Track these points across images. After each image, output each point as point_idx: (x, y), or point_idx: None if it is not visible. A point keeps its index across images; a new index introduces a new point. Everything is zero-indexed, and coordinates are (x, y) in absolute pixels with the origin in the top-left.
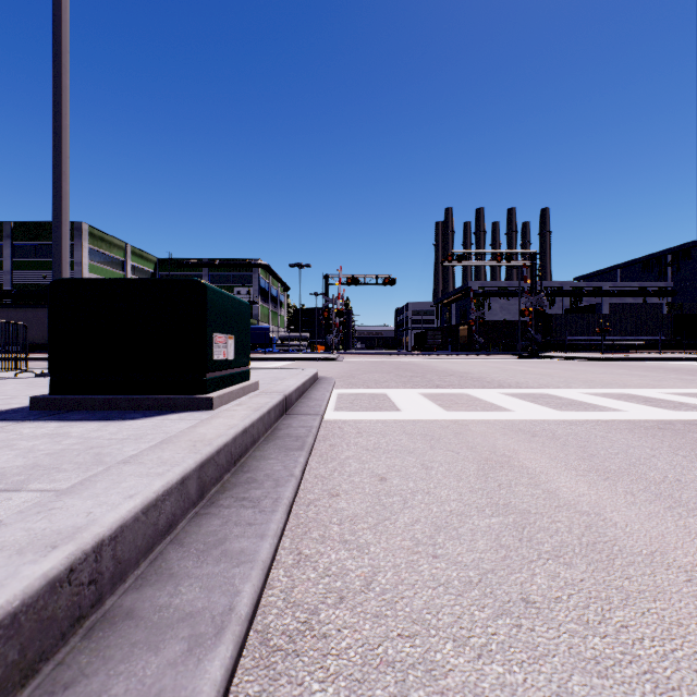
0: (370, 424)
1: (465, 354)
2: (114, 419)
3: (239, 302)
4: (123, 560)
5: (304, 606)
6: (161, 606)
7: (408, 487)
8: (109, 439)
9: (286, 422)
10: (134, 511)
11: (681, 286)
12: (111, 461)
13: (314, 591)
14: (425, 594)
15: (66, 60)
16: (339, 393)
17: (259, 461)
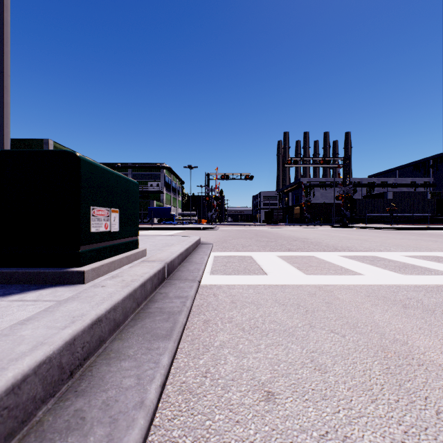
0: (243, 290)
1: (299, 225)
2: None
3: (125, 180)
4: None
5: None
6: None
7: (310, 420)
8: None
9: (164, 290)
10: None
11: (439, 181)
12: None
13: None
14: None
15: (7, 1)
16: (215, 256)
17: (110, 363)
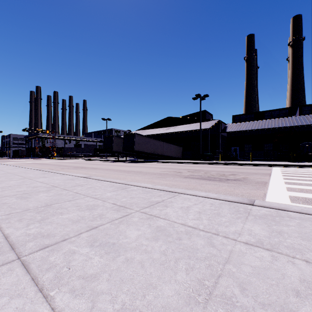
0: None
1: (31, 158)
2: None
3: None
4: None
5: None
6: None
7: None
8: None
9: None
10: None
11: None
12: None
13: None
14: None
15: None
16: None
17: None
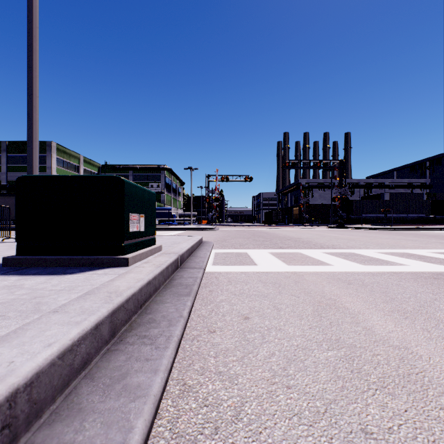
0: (237, 275)
1: (297, 226)
2: (58, 274)
3: (148, 192)
4: (39, 400)
5: (186, 436)
6: (66, 443)
7: (265, 325)
8: (50, 290)
9: (180, 273)
10: (50, 358)
11: (435, 182)
12: (46, 309)
13: (194, 422)
14: (283, 424)
15: (36, 32)
16: (216, 252)
17: (159, 304)
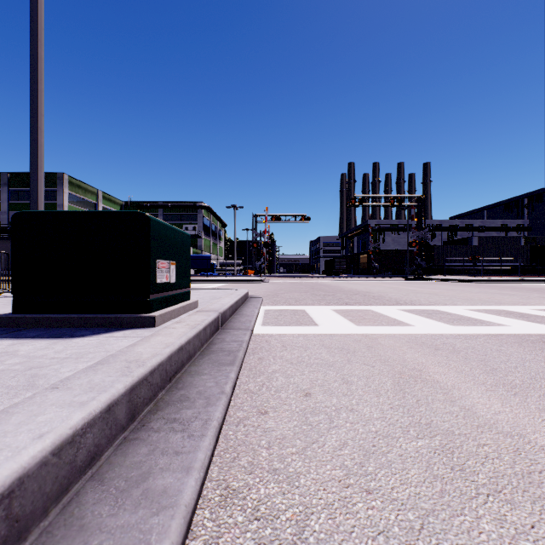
0: (293, 338)
1: (365, 277)
2: (65, 337)
3: (180, 233)
4: (23, 515)
5: None
6: None
7: (332, 403)
8: (51, 358)
9: (221, 336)
10: (40, 455)
11: (535, 224)
12: (43, 384)
13: (241, 543)
14: None
15: (41, 35)
16: (266, 310)
17: (193, 376)
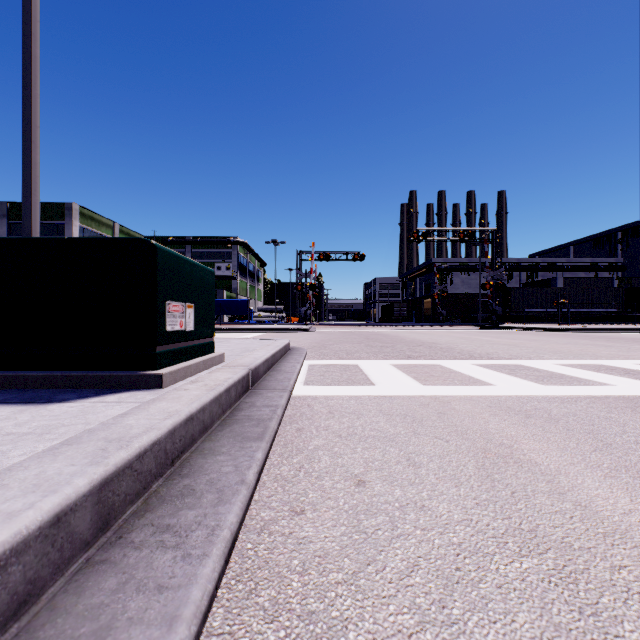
0: (343, 401)
1: (430, 325)
2: (39, 402)
3: (200, 268)
4: None
5: None
6: None
7: (395, 497)
8: (6, 434)
9: (250, 399)
10: None
11: (630, 262)
12: None
13: None
14: None
15: (36, 29)
16: (310, 364)
17: (206, 457)
